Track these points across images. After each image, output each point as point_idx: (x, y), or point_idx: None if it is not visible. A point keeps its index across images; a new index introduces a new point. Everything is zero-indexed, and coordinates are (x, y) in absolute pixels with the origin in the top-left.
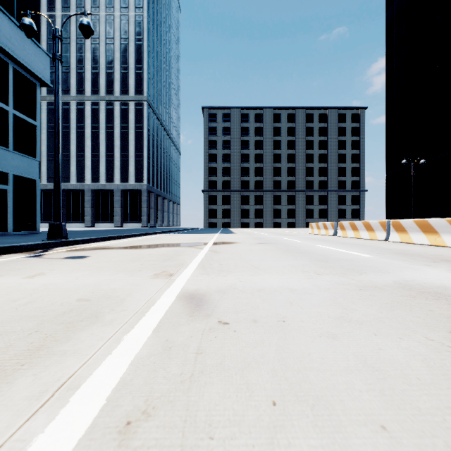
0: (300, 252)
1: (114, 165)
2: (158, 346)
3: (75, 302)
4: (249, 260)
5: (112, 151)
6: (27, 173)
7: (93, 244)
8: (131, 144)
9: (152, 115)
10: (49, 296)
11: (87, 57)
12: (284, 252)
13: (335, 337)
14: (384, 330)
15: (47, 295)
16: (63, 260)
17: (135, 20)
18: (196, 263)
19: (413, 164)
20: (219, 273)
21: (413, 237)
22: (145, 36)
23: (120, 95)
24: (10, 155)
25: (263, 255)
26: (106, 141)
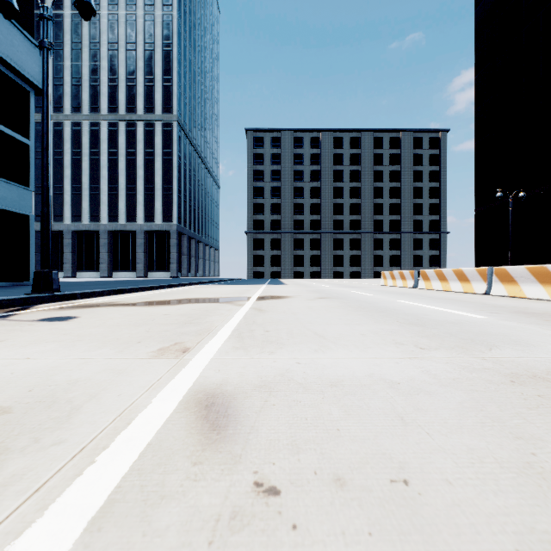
0: (379, 311)
1: (136, 201)
2: None
3: None
4: (308, 323)
5: (134, 183)
6: (17, 207)
7: (95, 300)
8: (157, 174)
9: (184, 138)
10: None
11: (103, 66)
12: (356, 311)
13: None
14: None
15: None
16: (33, 323)
17: (163, 20)
18: (229, 329)
19: (510, 198)
20: (263, 346)
21: (525, 290)
22: (175, 41)
23: (144, 114)
24: None
25: (328, 315)
26: (127, 171)
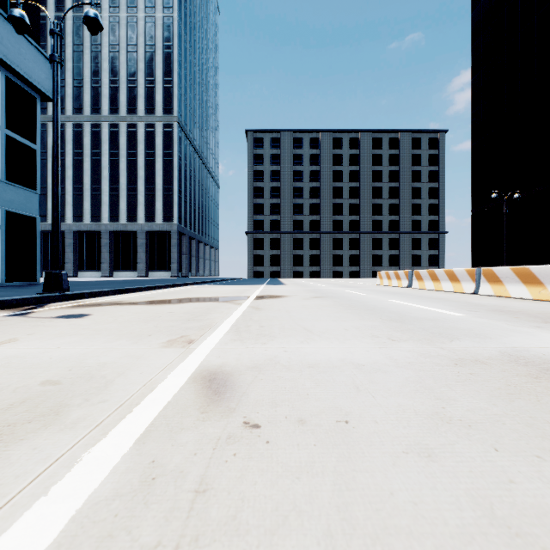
0: (367, 309)
1: (137, 201)
2: (134, 475)
3: (37, 387)
4: (299, 320)
5: (135, 183)
6: (24, 209)
7: (102, 299)
8: (158, 174)
9: (184, 139)
10: (4, 376)
11: (104, 68)
12: (346, 309)
13: (430, 454)
14: (508, 439)
15: (2, 374)
16: (52, 320)
17: (163, 22)
18: (228, 325)
19: (505, 199)
20: (257, 338)
21: (510, 290)
22: (175, 43)
23: (145, 115)
24: (1, 186)
25: (319, 313)
26: (128, 172)
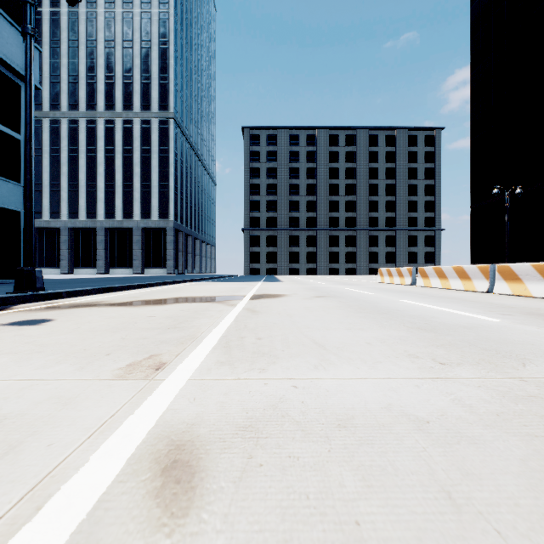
0: (381, 312)
1: (133, 198)
2: None
3: None
4: (305, 328)
5: (130, 180)
6: (7, 203)
7: (81, 299)
8: (154, 171)
9: (180, 136)
10: None
11: (100, 64)
12: (357, 312)
13: None
14: None
15: None
16: None
17: (159, 18)
18: (216, 336)
19: (507, 194)
20: (253, 360)
21: (531, 288)
22: (171, 39)
23: (141, 111)
24: None
25: (327, 318)
26: (123, 168)
